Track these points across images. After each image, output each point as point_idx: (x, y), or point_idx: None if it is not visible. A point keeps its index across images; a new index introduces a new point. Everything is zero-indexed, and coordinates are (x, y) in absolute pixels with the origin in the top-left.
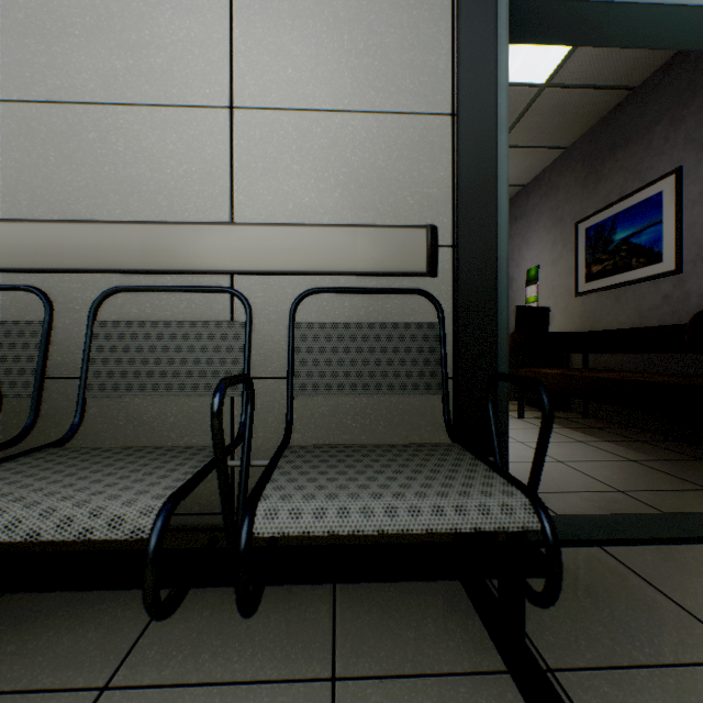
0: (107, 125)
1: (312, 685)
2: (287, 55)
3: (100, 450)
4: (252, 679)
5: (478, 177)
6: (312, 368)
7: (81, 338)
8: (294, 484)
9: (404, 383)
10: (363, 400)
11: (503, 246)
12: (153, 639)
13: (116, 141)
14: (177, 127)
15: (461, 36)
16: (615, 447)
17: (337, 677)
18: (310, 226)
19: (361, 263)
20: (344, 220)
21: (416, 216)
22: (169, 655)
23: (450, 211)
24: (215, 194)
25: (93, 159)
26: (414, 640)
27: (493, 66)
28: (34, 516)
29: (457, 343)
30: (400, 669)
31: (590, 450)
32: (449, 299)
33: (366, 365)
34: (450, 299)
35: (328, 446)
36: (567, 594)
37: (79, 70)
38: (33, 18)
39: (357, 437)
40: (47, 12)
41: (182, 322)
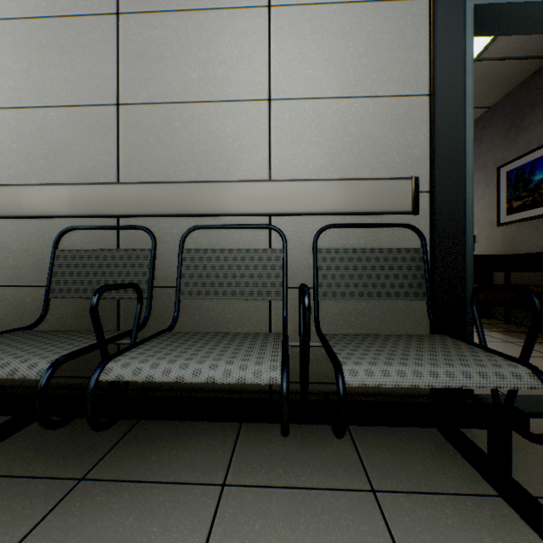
0: (186, 117)
1: (360, 493)
2: (308, 60)
3: (202, 334)
4: (317, 486)
5: (450, 140)
6: (331, 281)
7: (170, 260)
8: (355, 356)
9: (398, 292)
10: (362, 304)
11: (469, 191)
12: (241, 459)
13: (193, 127)
14: (232, 116)
15: (437, 37)
16: (540, 347)
17: (375, 490)
18: (326, 181)
19: (363, 205)
20: (348, 175)
21: (402, 171)
22: (256, 469)
23: (428, 166)
24: (258, 161)
25: (178, 140)
26: (422, 471)
27: (462, 57)
28: (206, 368)
29: (434, 263)
30: (418, 488)
31: (519, 349)
32: (427, 230)
33: (369, 278)
34: (428, 230)
35: (352, 334)
36: (530, 449)
37: (169, 81)
38: (140, 48)
39: (358, 331)
40: (149, 44)
41: (240, 249)
